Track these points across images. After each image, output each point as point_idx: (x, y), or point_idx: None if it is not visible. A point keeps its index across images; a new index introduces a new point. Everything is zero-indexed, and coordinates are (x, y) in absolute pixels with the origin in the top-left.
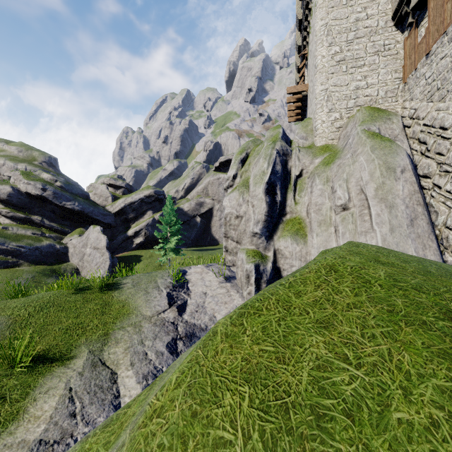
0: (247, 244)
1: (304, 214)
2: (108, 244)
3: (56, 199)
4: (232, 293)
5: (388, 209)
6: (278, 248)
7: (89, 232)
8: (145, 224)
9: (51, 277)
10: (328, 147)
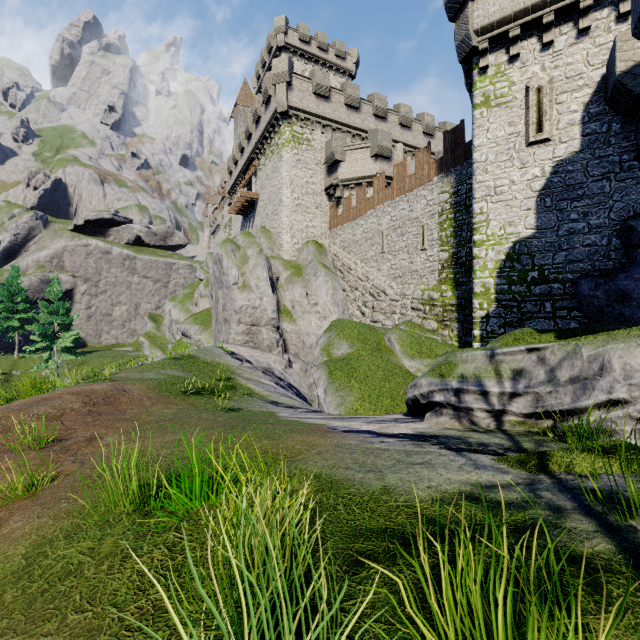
0: (267, 325)
1: (290, 307)
2: None
3: None
4: (267, 354)
5: (337, 307)
6: (284, 327)
7: None
8: None
9: None
10: (292, 262)
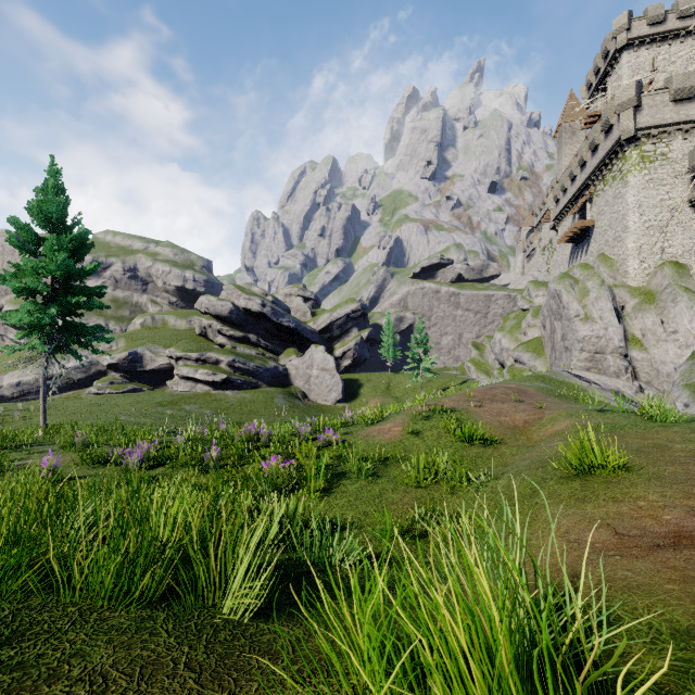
0: (612, 353)
1: (640, 336)
2: (336, 365)
3: (273, 316)
4: (613, 379)
5: None
6: (632, 355)
7: (312, 352)
8: (354, 343)
9: (294, 398)
10: (640, 289)
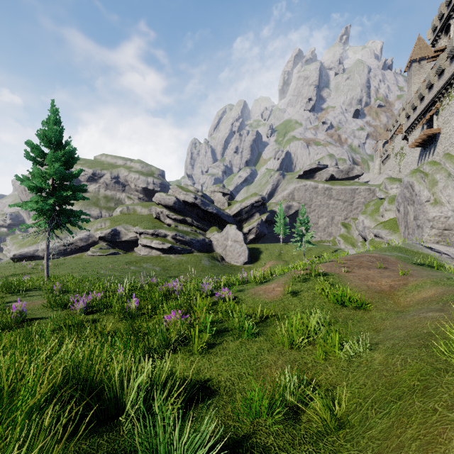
0: None
1: None
2: (244, 238)
3: (202, 205)
4: None
5: None
6: None
7: (227, 229)
8: (256, 223)
9: (215, 260)
10: None
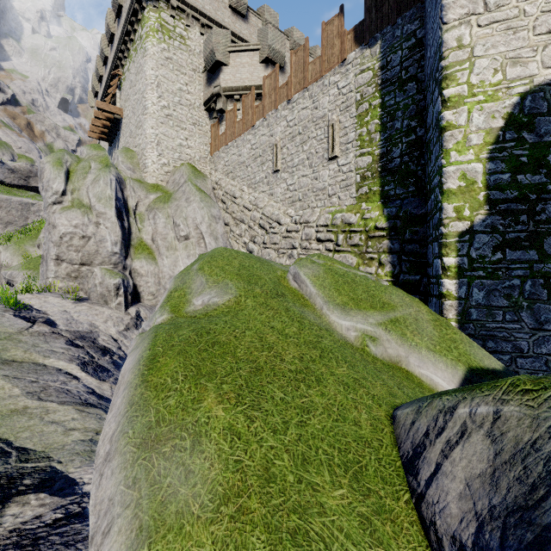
0: (103, 263)
1: (150, 241)
2: None
3: None
4: (97, 308)
5: (215, 240)
6: (134, 268)
7: None
8: None
9: None
10: (159, 187)
